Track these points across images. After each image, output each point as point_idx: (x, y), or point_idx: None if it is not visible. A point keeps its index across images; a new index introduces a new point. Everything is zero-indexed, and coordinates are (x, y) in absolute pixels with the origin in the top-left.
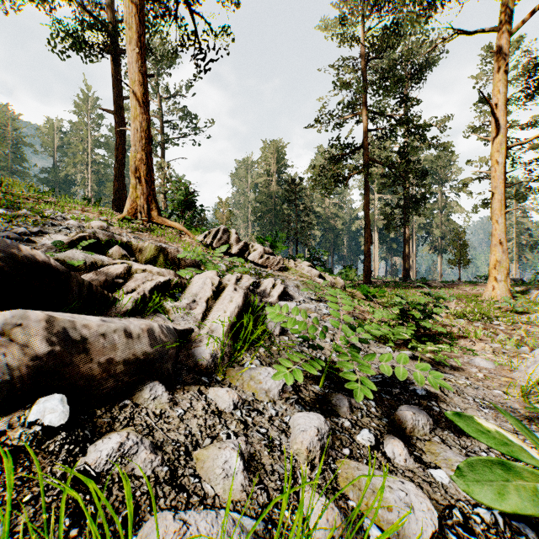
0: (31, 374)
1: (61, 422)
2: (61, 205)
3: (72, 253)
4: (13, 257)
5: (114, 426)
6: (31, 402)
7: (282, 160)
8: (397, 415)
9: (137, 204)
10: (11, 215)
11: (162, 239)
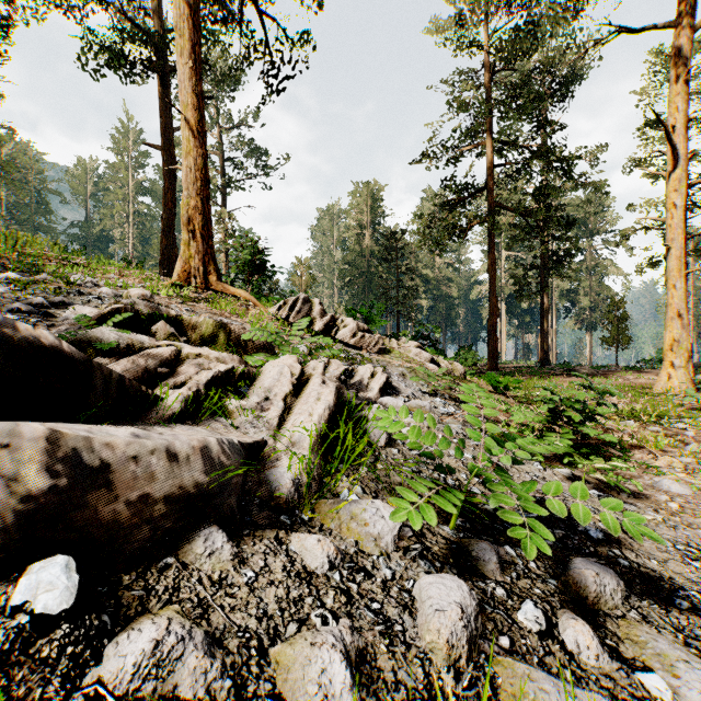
0: (21, 524)
1: (62, 606)
2: (92, 267)
3: (101, 331)
4: (6, 340)
5: (148, 604)
6: (21, 568)
7: (378, 207)
8: (572, 576)
9: (191, 266)
10: (26, 280)
11: (223, 312)
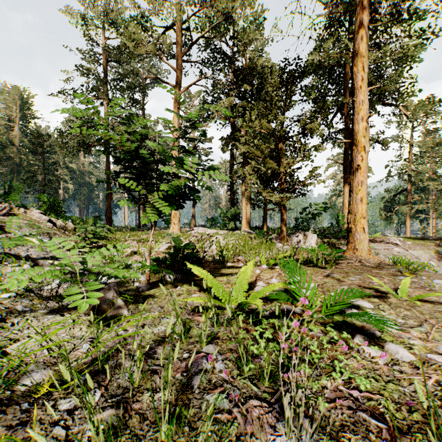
0: None
1: None
2: None
3: None
4: None
5: None
6: None
7: (29, 109)
8: (37, 261)
9: None
10: None
11: None
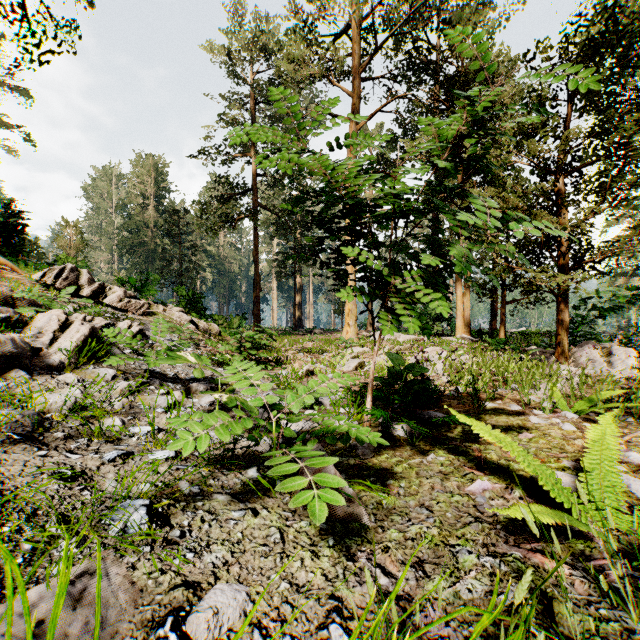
0: None
1: None
2: None
3: None
4: None
5: None
6: None
7: (163, 182)
8: (189, 385)
9: None
10: None
11: None
